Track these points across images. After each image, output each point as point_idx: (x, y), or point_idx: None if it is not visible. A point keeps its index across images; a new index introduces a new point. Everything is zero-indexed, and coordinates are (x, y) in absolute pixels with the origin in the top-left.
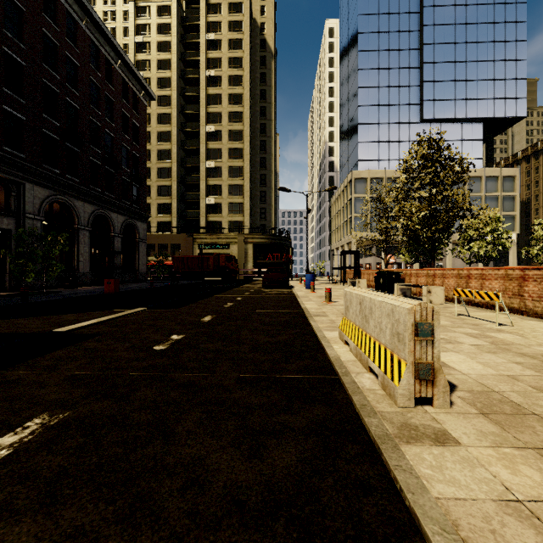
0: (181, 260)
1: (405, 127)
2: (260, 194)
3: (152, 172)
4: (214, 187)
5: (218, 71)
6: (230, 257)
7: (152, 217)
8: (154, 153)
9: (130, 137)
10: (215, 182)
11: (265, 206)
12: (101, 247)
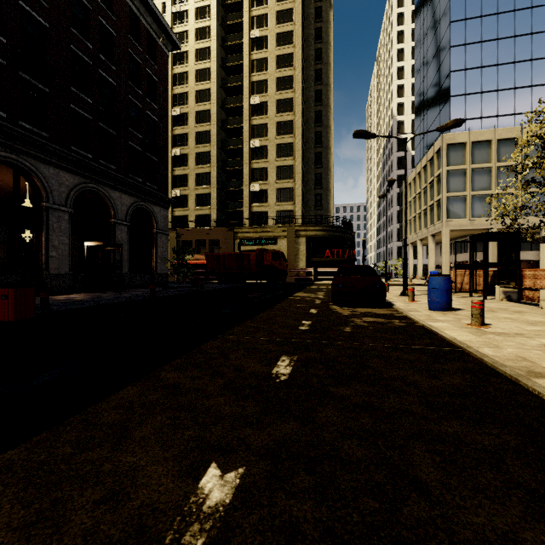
0: (217, 257)
1: (523, 67)
2: (315, 177)
3: (190, 159)
4: (259, 170)
5: (264, 30)
6: (278, 255)
7: (190, 210)
8: (192, 136)
9: (142, 91)
10: (261, 165)
11: (320, 192)
12: (94, 237)
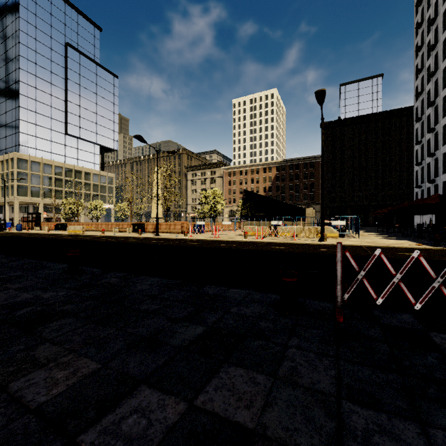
0: None
1: (55, 134)
2: None
3: None
4: None
5: None
6: None
7: None
8: None
9: None
10: None
11: None
12: None
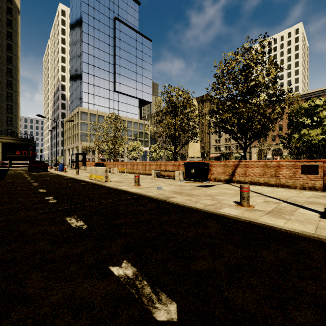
0: None
1: (107, 91)
2: (7, 106)
3: None
4: None
5: None
6: None
7: None
8: None
9: None
10: None
11: (11, 116)
12: None
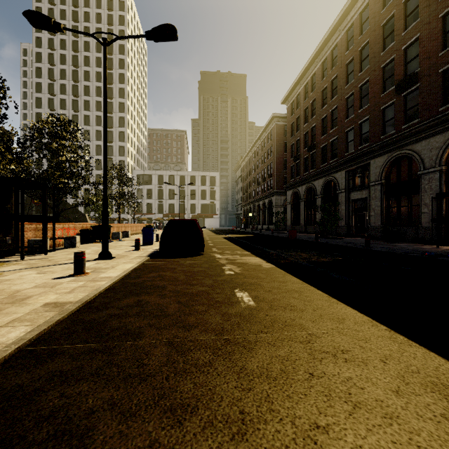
0: None
1: None
2: None
3: None
4: None
5: None
6: None
7: None
8: None
9: None
10: None
11: None
12: None
